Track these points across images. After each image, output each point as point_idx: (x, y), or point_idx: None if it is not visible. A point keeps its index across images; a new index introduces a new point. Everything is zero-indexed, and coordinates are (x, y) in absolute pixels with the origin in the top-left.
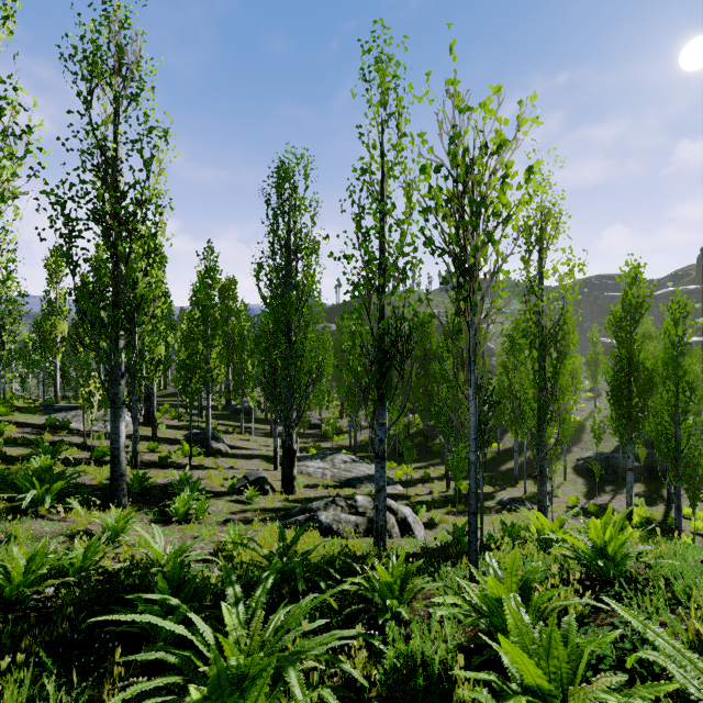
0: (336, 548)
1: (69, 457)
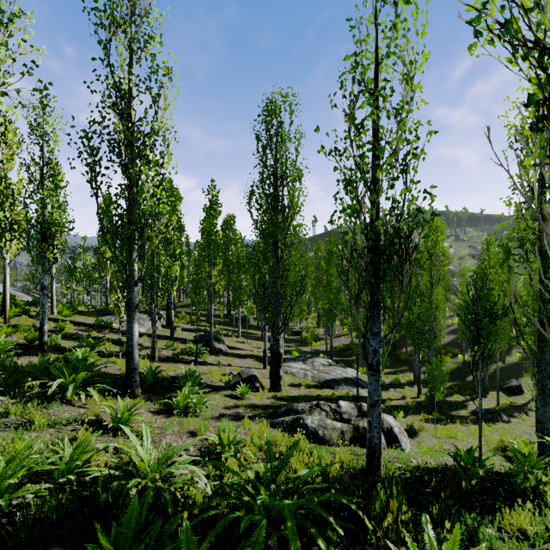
0: (325, 461)
1: (104, 350)
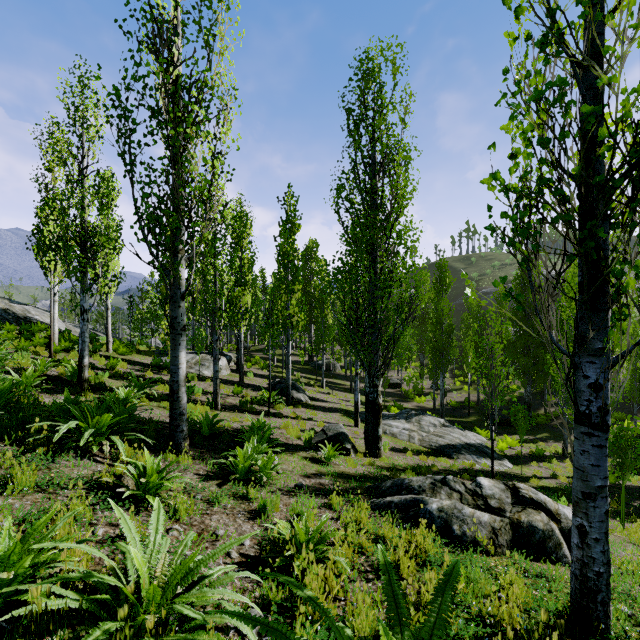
0: (481, 589)
1: (154, 392)
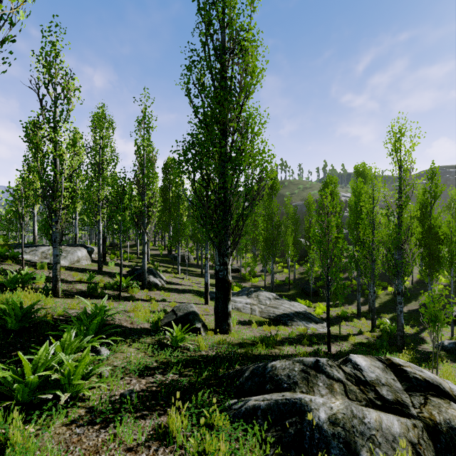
0: None
1: None
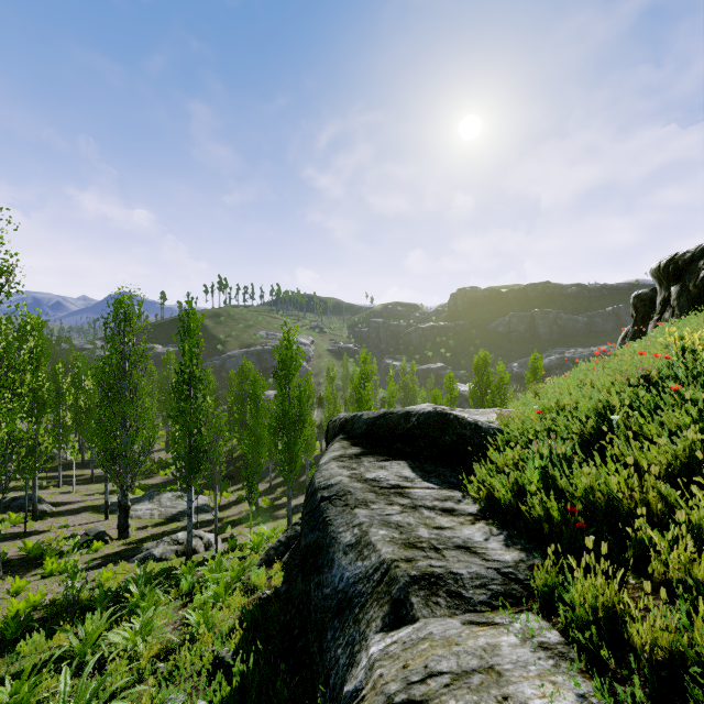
0: (165, 566)
1: None
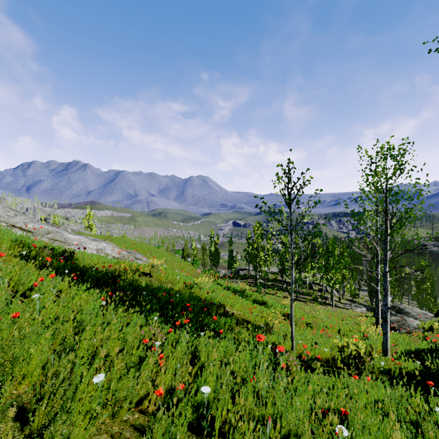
0: None
1: None
